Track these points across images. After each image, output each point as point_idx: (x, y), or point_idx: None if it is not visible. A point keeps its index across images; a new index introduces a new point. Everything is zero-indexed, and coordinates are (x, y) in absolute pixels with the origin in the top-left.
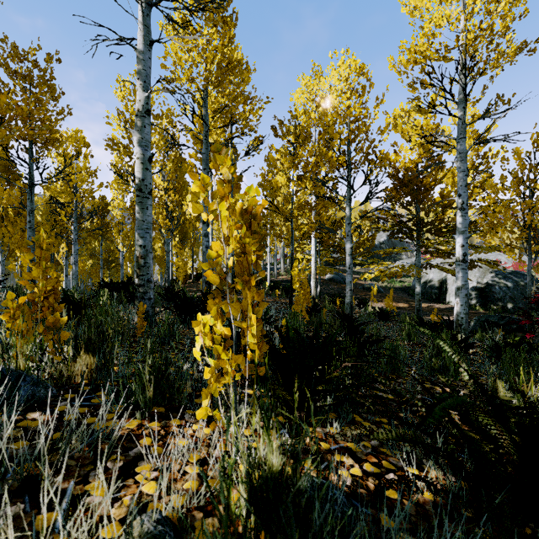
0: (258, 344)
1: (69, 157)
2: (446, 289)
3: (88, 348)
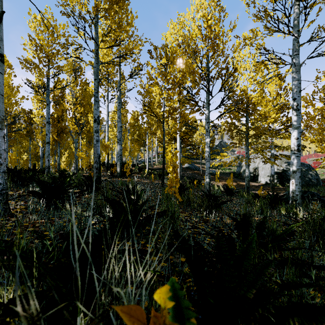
0: None
1: None
2: (258, 173)
3: None
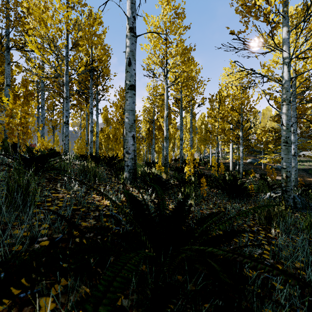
0: (193, 171)
1: None
2: None
3: (165, 173)
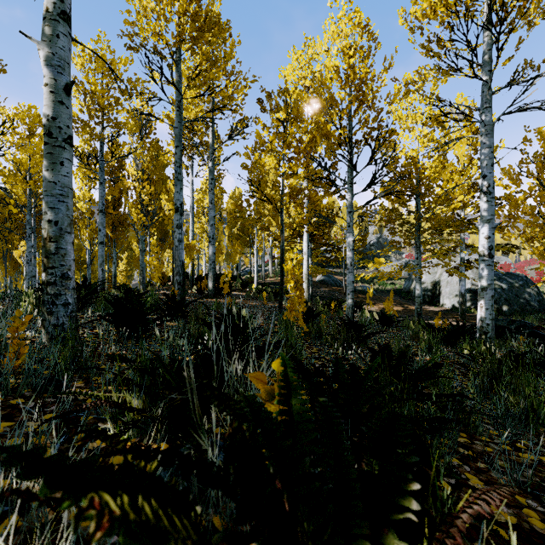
0: None
1: (20, 138)
2: (440, 291)
3: None
